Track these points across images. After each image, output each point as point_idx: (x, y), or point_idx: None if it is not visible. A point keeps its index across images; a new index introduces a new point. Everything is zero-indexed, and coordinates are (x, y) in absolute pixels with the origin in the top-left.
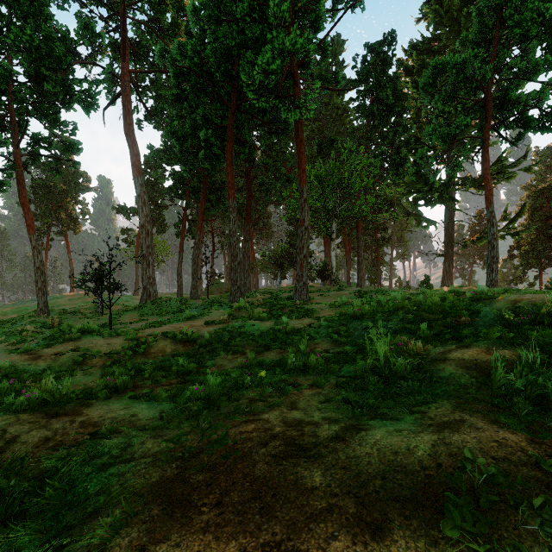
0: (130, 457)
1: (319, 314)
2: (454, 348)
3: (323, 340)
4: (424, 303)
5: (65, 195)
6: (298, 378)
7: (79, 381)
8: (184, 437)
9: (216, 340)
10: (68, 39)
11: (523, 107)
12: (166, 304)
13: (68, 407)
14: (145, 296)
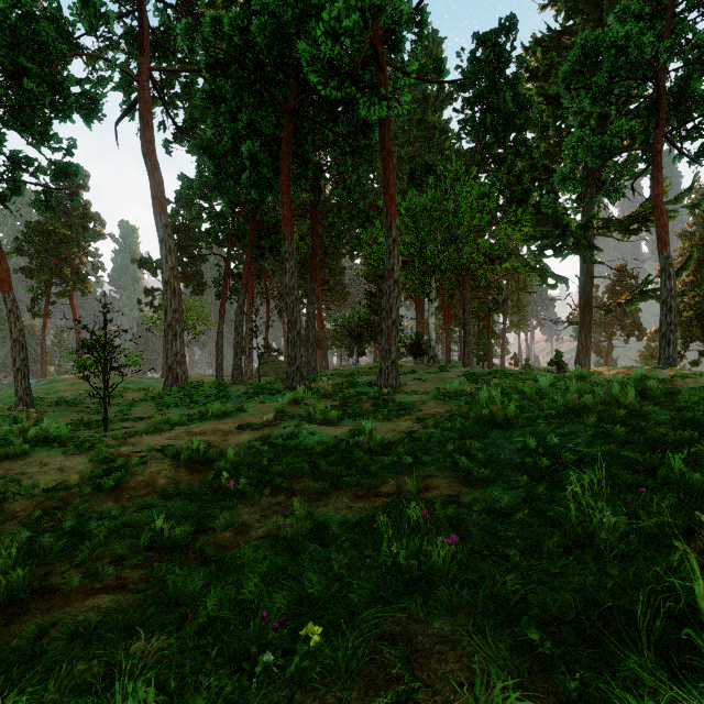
0: None
1: (420, 411)
2: None
3: (440, 468)
4: (625, 399)
5: (71, 243)
6: (414, 626)
7: None
8: None
9: (249, 461)
10: (59, 18)
11: None
12: (196, 390)
13: None
14: (170, 379)
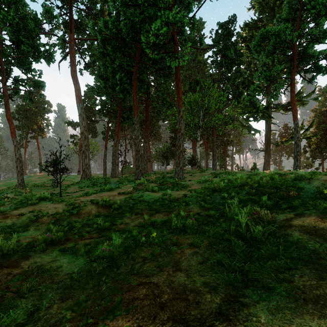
0: (33, 326)
1: (191, 187)
2: (294, 216)
3: (195, 205)
4: (261, 181)
5: (37, 115)
6: (180, 237)
7: (30, 235)
8: (84, 304)
9: (125, 205)
10: (36, 18)
11: (316, 59)
12: (96, 180)
13: (12, 259)
14: (83, 175)
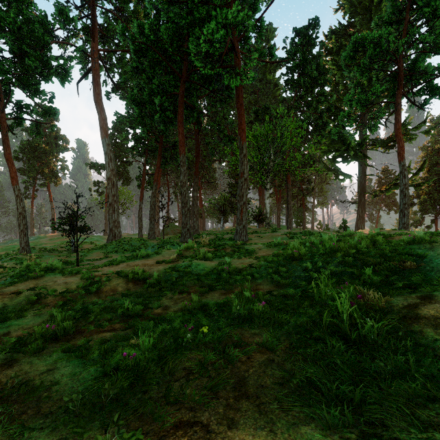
0: None
1: (258, 253)
2: (420, 301)
3: (264, 280)
4: (359, 245)
5: (48, 154)
6: (244, 331)
7: (26, 323)
8: None
9: (165, 279)
10: (46, 21)
11: (430, 76)
12: (127, 243)
13: None
14: (111, 236)
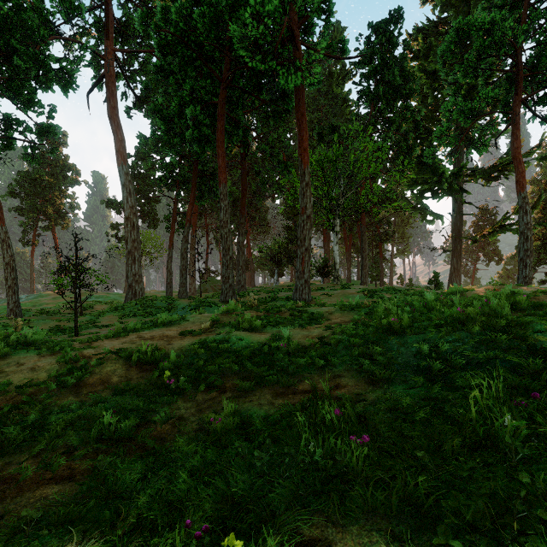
0: None
1: (329, 320)
2: None
3: (347, 369)
4: (501, 311)
5: (53, 188)
6: (332, 530)
7: None
8: None
9: (188, 362)
10: (42, 9)
11: None
12: (150, 303)
13: None
14: (130, 294)
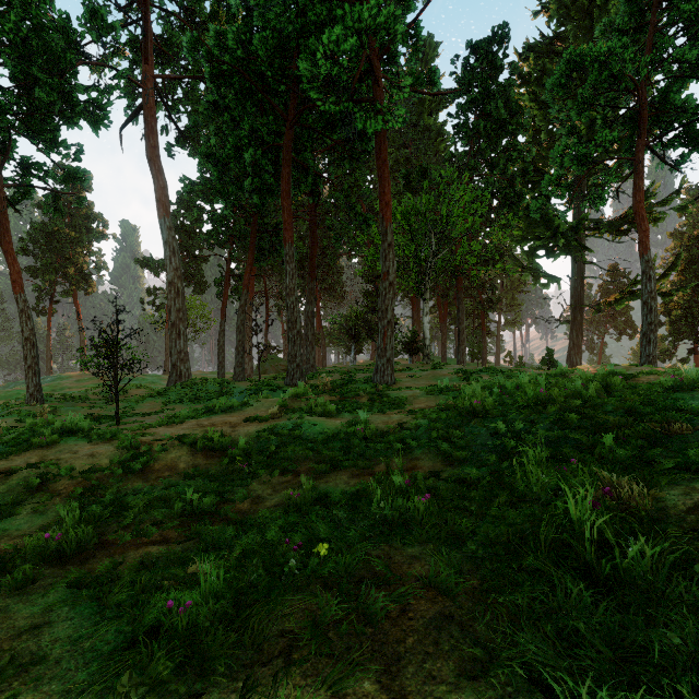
0: None
1: (412, 405)
2: None
3: (425, 452)
4: (585, 392)
5: (74, 244)
6: (394, 551)
7: (17, 528)
8: None
9: (258, 448)
10: (69, 29)
11: (690, 117)
12: (200, 387)
13: None
14: (174, 376)
